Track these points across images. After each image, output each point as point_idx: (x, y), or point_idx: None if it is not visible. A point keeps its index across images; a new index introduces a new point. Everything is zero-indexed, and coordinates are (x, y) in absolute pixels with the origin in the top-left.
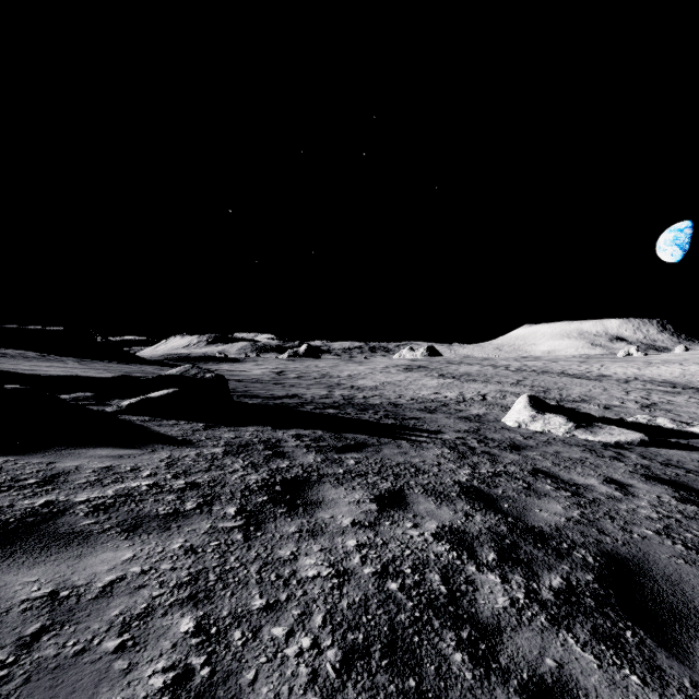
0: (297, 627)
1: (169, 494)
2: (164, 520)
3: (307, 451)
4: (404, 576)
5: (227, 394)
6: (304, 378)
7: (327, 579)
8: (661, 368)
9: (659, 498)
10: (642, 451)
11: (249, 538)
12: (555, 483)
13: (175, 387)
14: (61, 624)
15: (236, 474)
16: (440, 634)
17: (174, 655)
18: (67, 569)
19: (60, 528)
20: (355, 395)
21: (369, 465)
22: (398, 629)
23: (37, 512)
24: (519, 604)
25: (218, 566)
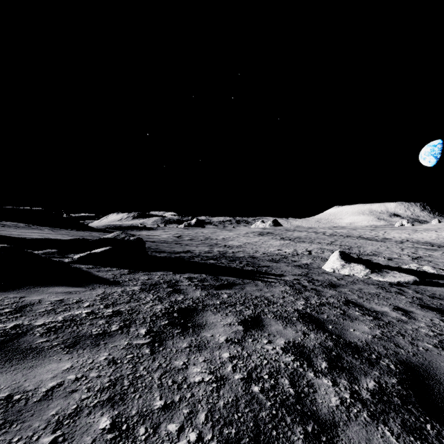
0: (186, 423)
1: (101, 319)
2: (95, 338)
3: (195, 288)
4: (263, 380)
5: (144, 250)
6: (194, 240)
7: (208, 383)
8: (423, 234)
9: (432, 321)
10: (415, 288)
11: (154, 352)
12: (361, 310)
13: (110, 245)
14: (11, 423)
15: (147, 305)
16: (292, 428)
17: None
18: (21, 377)
19: (21, 345)
20: (227, 251)
21: (237, 298)
22: (260, 425)
23: (7, 333)
24: (347, 403)
25: (131, 374)
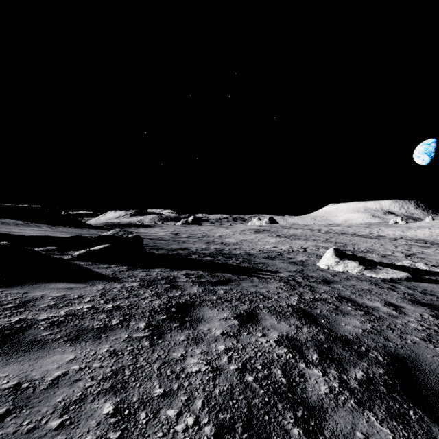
0: (184, 409)
1: (101, 314)
2: (97, 332)
3: (193, 285)
4: (257, 371)
5: (142, 248)
6: (191, 237)
7: (205, 373)
8: (417, 231)
9: (421, 315)
10: (408, 284)
11: (153, 345)
12: (353, 305)
13: (109, 243)
14: (20, 408)
15: (146, 300)
16: (283, 413)
17: (97, 432)
18: (28, 367)
19: (27, 337)
20: (224, 248)
21: (233, 294)
22: (253, 410)
23: (12, 327)
24: (335, 391)
25: (132, 364)
